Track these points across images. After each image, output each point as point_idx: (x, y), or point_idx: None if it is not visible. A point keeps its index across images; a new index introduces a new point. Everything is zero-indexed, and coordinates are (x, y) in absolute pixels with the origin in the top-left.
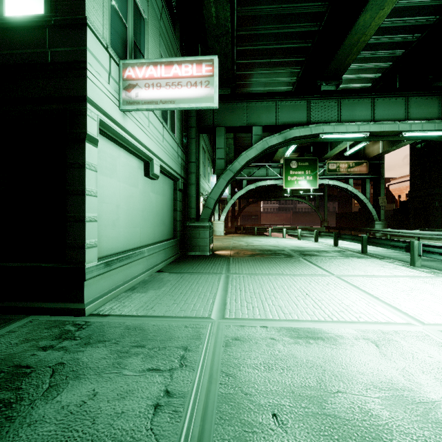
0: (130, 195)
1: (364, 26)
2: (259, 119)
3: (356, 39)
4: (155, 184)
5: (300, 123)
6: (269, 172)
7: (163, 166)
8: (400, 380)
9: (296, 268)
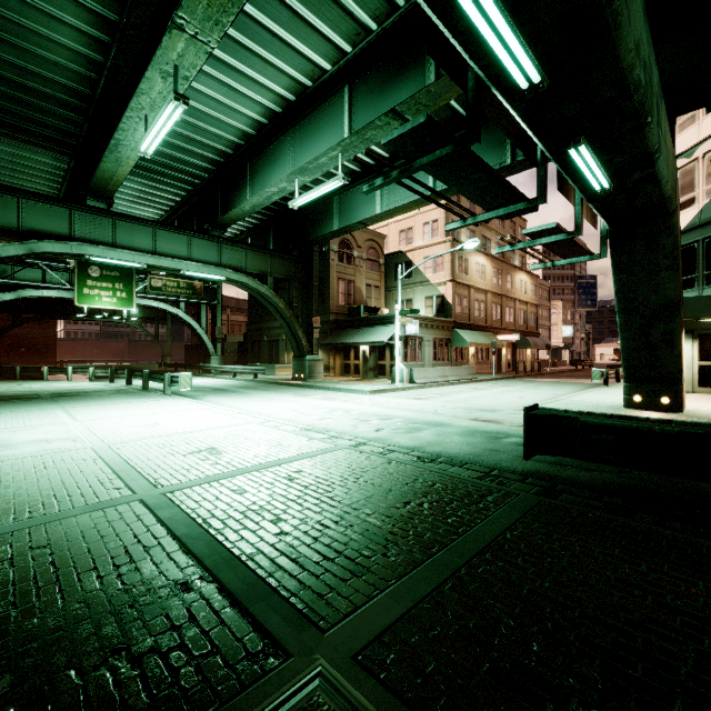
0: None
1: (111, 170)
2: None
3: (109, 176)
4: None
5: (59, 234)
6: (49, 276)
7: None
8: (4, 438)
9: (22, 408)
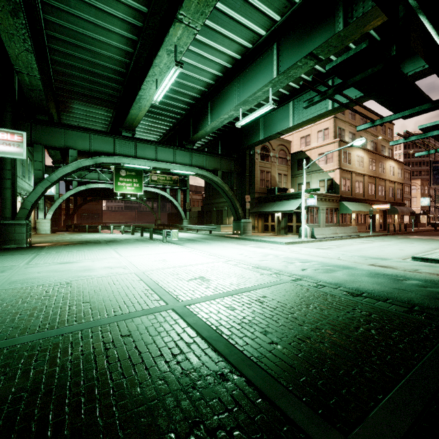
0: None
1: (135, 114)
2: (76, 144)
3: (134, 117)
4: None
5: (108, 152)
6: (101, 176)
7: None
8: (89, 265)
9: (93, 248)
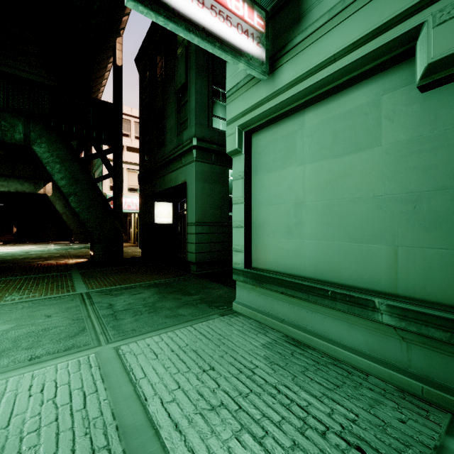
0: (338, 176)
1: None
2: None
3: None
4: None
5: None
6: None
7: None
8: None
9: None
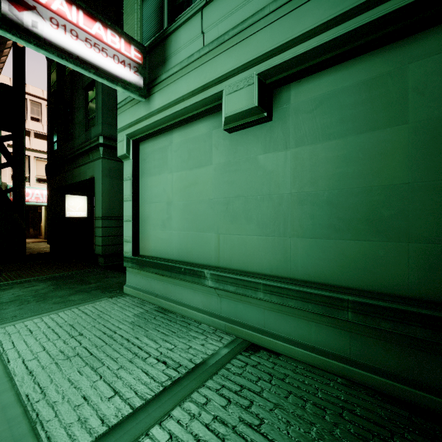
0: (191, 184)
1: None
2: None
3: None
4: (289, 124)
5: None
6: None
7: (285, 61)
8: None
9: None
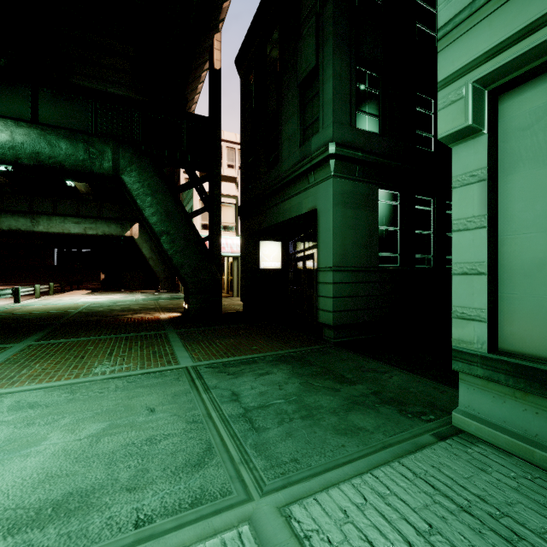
0: None
1: None
2: None
3: None
4: None
5: None
6: None
7: None
8: None
9: None
